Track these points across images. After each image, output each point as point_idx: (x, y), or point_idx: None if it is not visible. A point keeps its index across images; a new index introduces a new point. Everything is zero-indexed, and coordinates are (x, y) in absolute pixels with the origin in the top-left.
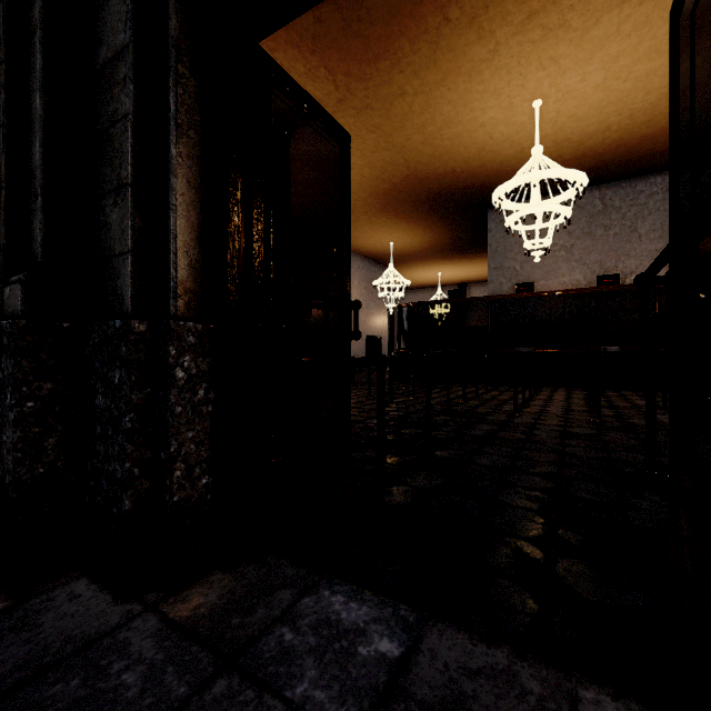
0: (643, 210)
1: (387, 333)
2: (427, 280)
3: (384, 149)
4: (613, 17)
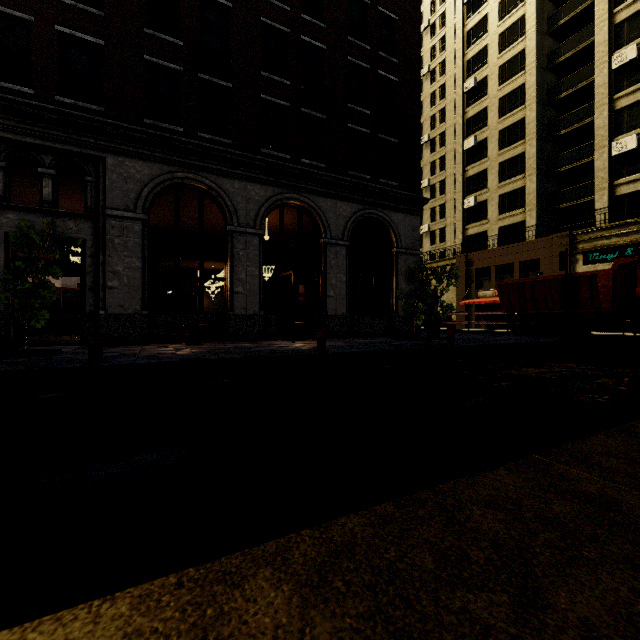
0: None
1: None
2: None
3: None
4: None
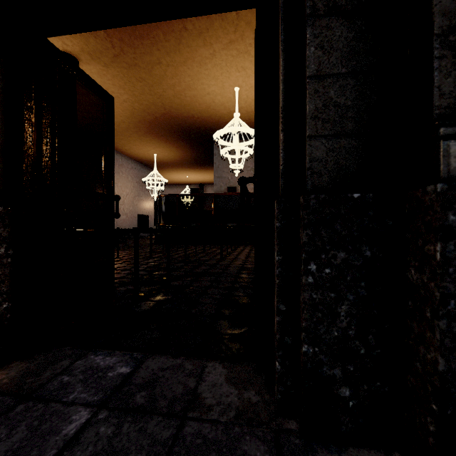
0: None
1: (153, 213)
2: (179, 180)
3: (149, 94)
4: None
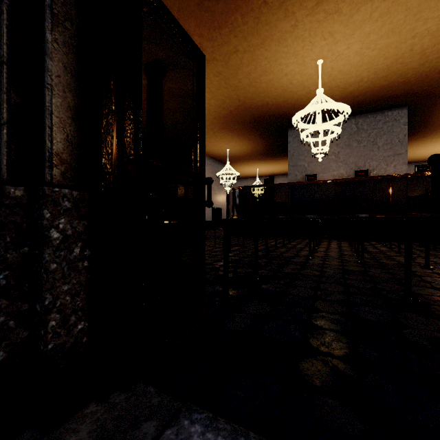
0: (380, 131)
1: (225, 206)
2: (250, 173)
3: (224, 88)
4: (368, 7)
